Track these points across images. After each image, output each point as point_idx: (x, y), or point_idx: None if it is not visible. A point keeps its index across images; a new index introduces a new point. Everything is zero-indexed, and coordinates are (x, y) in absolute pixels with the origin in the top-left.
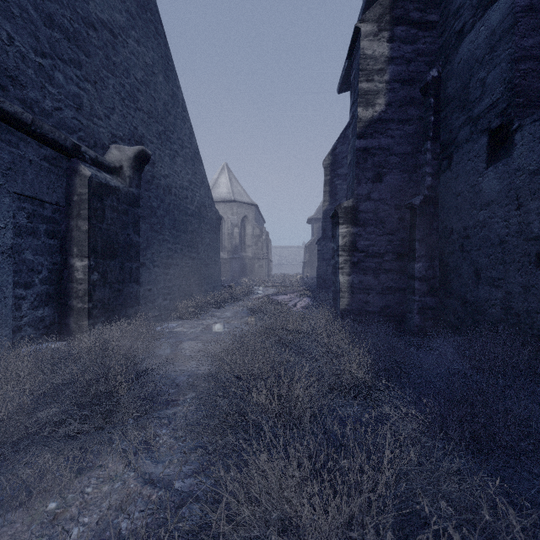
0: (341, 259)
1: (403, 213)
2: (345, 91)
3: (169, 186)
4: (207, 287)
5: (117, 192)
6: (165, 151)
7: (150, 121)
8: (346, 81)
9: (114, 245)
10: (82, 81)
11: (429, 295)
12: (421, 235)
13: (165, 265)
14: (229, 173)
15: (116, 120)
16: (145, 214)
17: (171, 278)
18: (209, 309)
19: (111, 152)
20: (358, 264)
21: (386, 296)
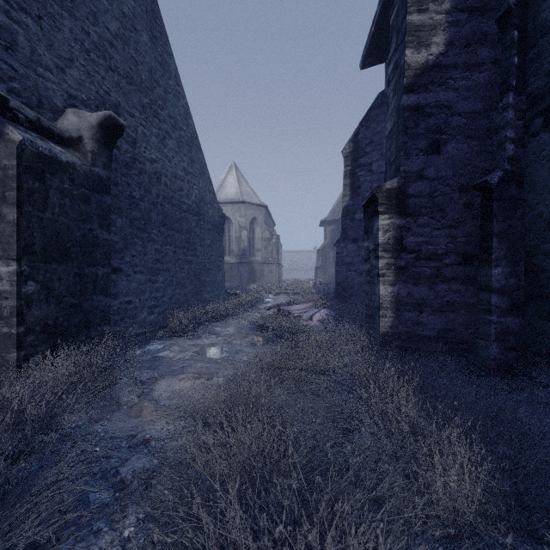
0: (381, 262)
1: (471, 196)
2: (369, 66)
3: (157, 173)
4: (207, 296)
5: (71, 170)
6: (152, 129)
7: (129, 88)
8: (371, 52)
9: (65, 243)
10: (15, 10)
11: (512, 314)
12: (500, 228)
13: (152, 270)
14: (237, 172)
15: (75, 76)
16: (122, 206)
17: (160, 287)
18: (208, 323)
19: (67, 117)
20: (405, 269)
21: (446, 315)
